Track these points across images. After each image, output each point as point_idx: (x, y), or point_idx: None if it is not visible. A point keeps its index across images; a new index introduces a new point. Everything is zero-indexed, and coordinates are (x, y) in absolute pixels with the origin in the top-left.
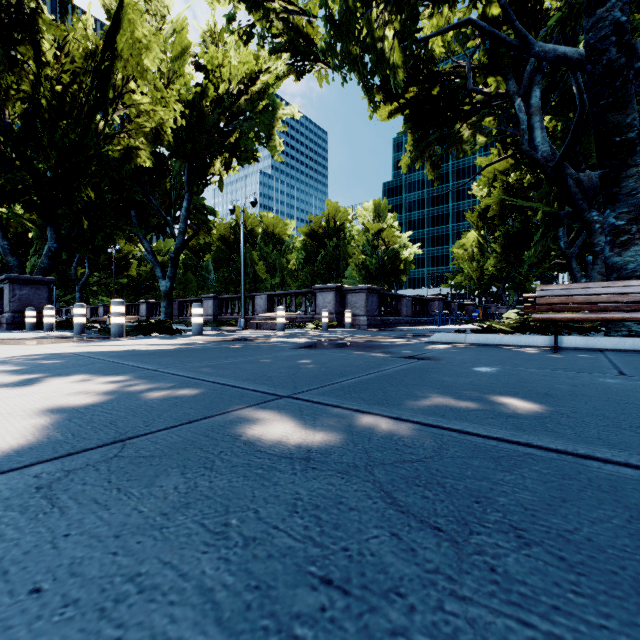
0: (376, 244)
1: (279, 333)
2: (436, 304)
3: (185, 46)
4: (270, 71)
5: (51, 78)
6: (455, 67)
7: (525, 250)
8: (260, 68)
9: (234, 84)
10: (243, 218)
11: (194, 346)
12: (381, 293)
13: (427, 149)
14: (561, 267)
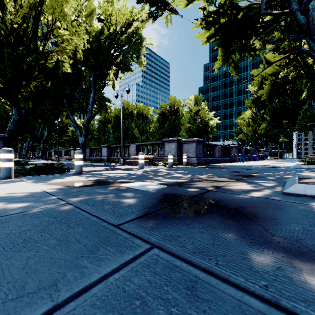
0: (196, 118)
1: (139, 171)
2: (234, 150)
3: (92, 9)
4: (139, 20)
5: (11, 19)
6: (249, 5)
7: (284, 118)
8: (133, 18)
9: (118, 27)
10: (122, 100)
11: (14, 207)
12: (204, 143)
13: (230, 58)
14: (308, 128)
